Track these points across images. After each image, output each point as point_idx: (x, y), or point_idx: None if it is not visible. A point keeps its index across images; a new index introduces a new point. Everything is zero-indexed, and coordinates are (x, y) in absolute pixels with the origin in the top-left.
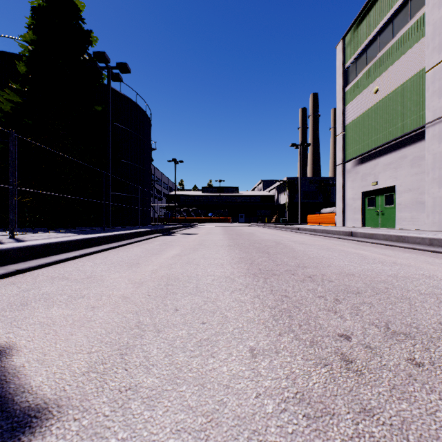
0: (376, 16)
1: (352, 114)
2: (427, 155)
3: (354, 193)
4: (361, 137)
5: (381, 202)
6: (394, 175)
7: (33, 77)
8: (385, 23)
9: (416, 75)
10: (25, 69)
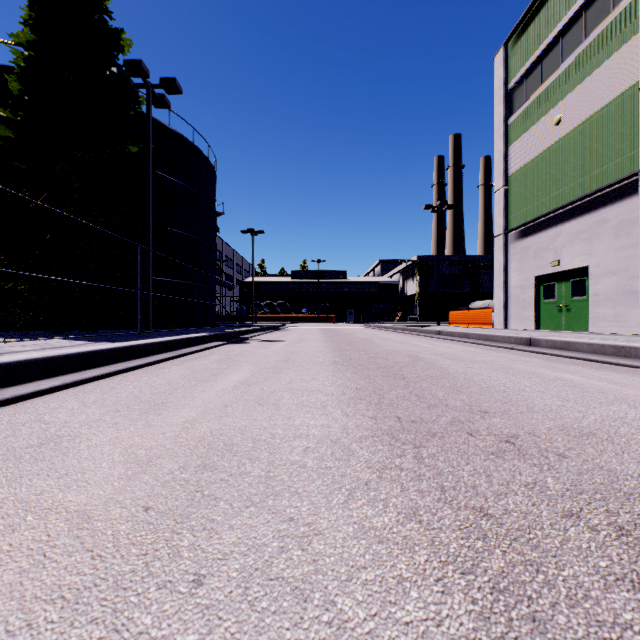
0: (557, 7)
1: (519, 159)
2: None
3: (523, 278)
4: (534, 193)
5: (566, 291)
6: (586, 249)
7: (31, 99)
8: (571, 16)
9: (623, 94)
10: (19, 86)
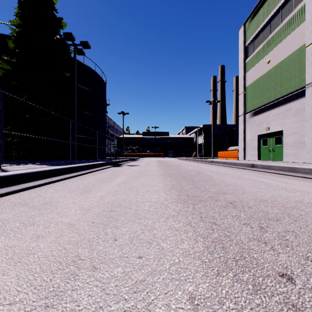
0: (268, 7)
1: (251, 79)
2: (307, 108)
3: (252, 136)
4: (257, 95)
5: (272, 142)
6: (281, 122)
7: (19, 51)
8: (275, 12)
9: (298, 49)
10: (13, 45)
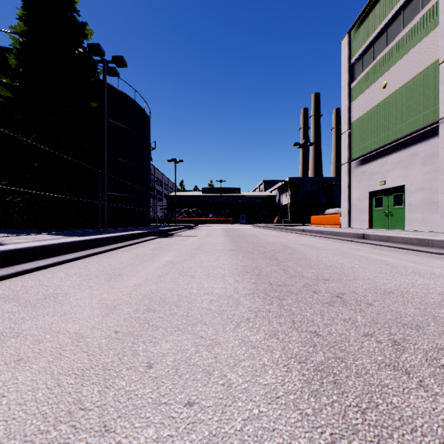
0: (384, 7)
1: (358, 111)
2: (441, 152)
3: (361, 193)
4: (368, 135)
5: (390, 202)
6: (403, 173)
7: (24, 71)
8: (394, 14)
9: (428, 68)
10: (16, 62)
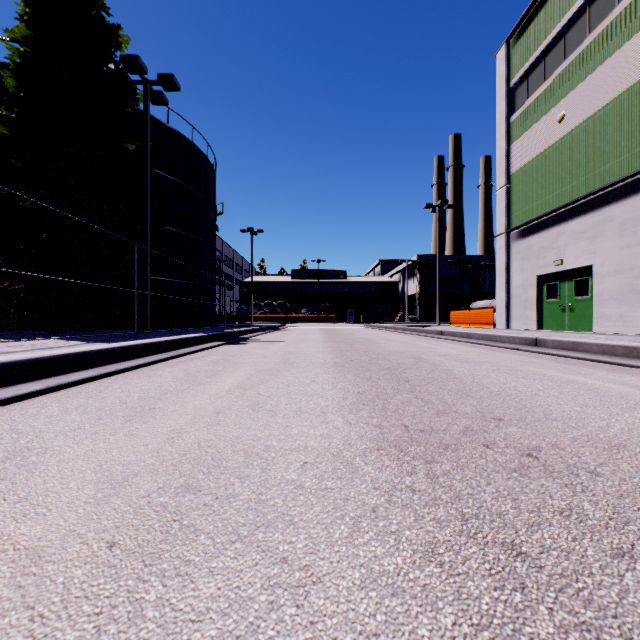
0: (560, 2)
1: (522, 157)
2: None
3: (525, 278)
4: (536, 192)
5: (569, 290)
6: (590, 248)
7: (26, 96)
8: (575, 12)
9: (628, 90)
10: (14, 82)
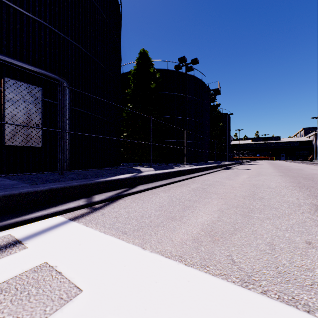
0: None
1: None
2: None
3: None
4: None
5: None
6: None
7: None
8: None
9: None
10: None
